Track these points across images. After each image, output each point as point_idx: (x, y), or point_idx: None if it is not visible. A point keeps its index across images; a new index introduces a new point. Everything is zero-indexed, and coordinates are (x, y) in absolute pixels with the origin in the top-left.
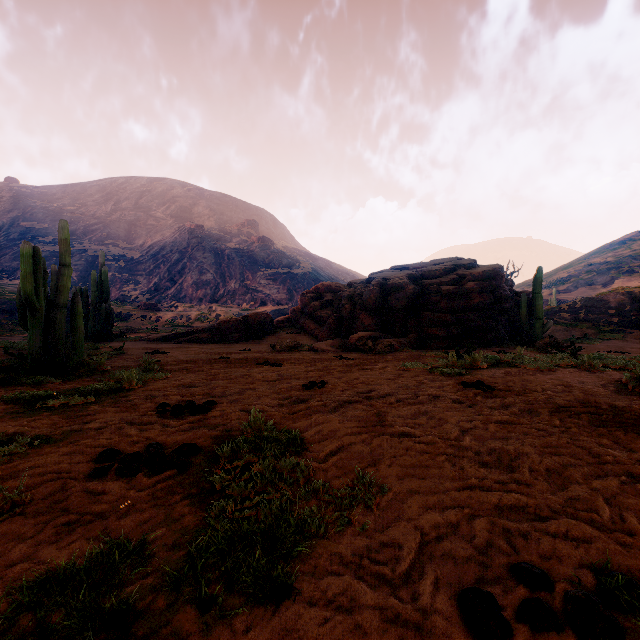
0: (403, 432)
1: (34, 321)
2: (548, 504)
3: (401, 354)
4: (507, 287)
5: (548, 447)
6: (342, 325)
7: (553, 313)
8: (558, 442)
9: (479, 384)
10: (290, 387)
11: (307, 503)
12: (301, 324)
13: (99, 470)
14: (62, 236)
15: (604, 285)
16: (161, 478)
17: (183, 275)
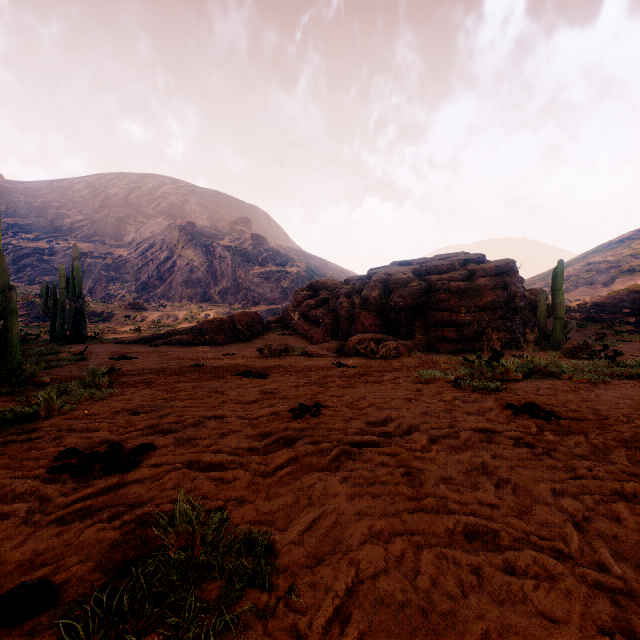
0: (470, 531)
1: None
2: None
3: (409, 360)
4: (519, 284)
5: None
6: (339, 326)
7: None
8: None
9: (534, 408)
10: (272, 413)
11: None
12: (294, 324)
13: None
14: None
15: (605, 284)
16: None
17: (173, 273)
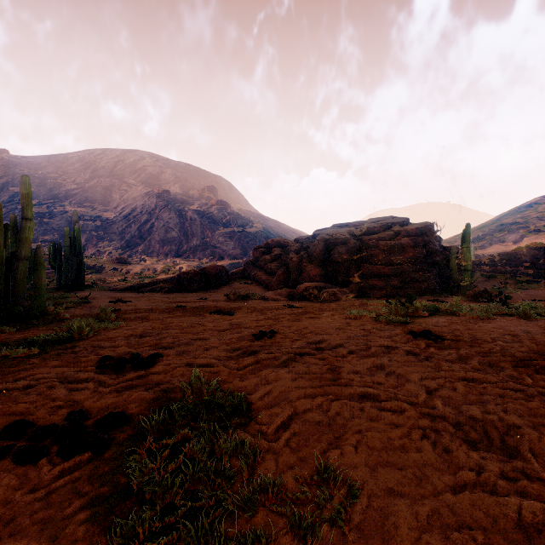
0: (363, 394)
1: None
2: None
3: (345, 303)
4: (437, 242)
5: (536, 415)
6: (290, 276)
7: (475, 266)
8: (544, 408)
9: (428, 334)
10: (240, 337)
11: (251, 517)
12: (253, 275)
13: None
14: (24, 191)
15: (514, 242)
16: (67, 467)
17: (151, 233)
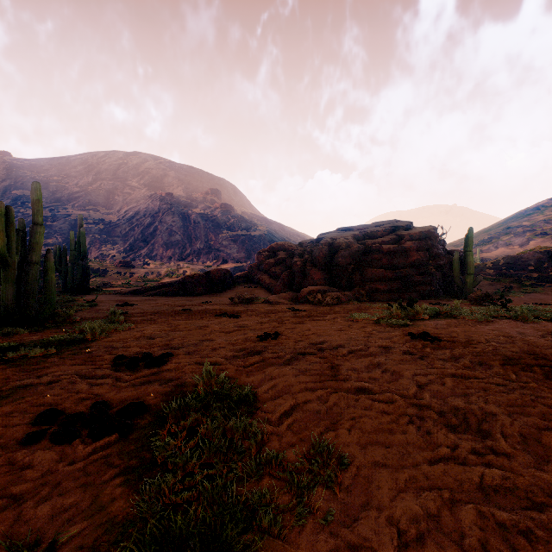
0: (359, 388)
1: (7, 276)
2: (540, 485)
3: (348, 306)
4: (440, 246)
5: (513, 405)
6: (294, 280)
7: (479, 269)
8: (522, 400)
9: (425, 335)
10: (246, 338)
11: (259, 482)
12: (257, 279)
13: (32, 436)
14: (35, 197)
15: (521, 245)
16: (99, 446)
17: (155, 236)
